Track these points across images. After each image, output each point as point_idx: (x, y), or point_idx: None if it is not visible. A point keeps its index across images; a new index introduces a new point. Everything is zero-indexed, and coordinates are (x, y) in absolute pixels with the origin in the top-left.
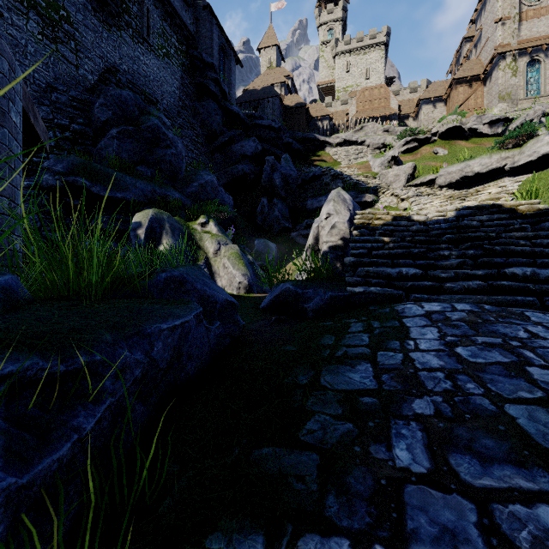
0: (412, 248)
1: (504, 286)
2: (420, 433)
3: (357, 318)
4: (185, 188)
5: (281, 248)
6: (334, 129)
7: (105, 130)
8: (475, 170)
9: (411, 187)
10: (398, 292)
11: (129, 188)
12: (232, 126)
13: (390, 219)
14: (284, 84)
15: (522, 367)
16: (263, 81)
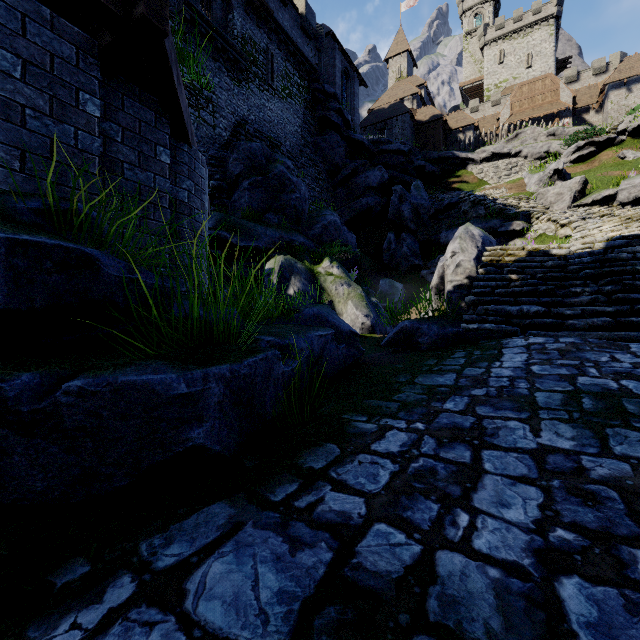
0: (541, 285)
1: (633, 322)
2: (467, 400)
3: (463, 349)
4: (309, 230)
5: (410, 288)
6: (479, 141)
7: (237, 183)
8: None
9: (578, 207)
10: (513, 328)
11: (260, 237)
12: (356, 156)
13: (524, 254)
14: (416, 96)
15: (575, 377)
16: (391, 97)
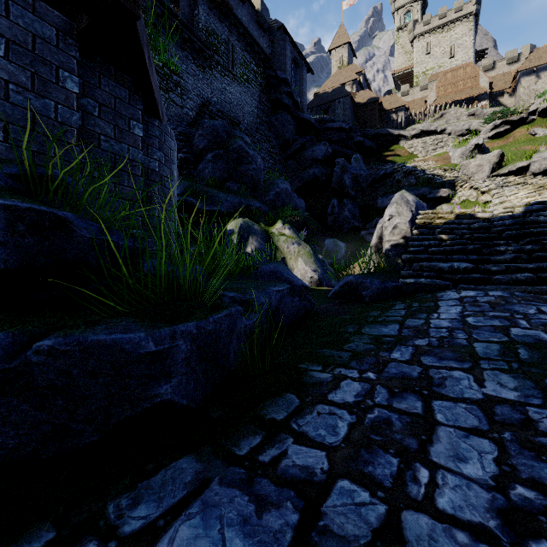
0: (469, 244)
1: None
2: (412, 350)
3: (402, 301)
4: (264, 197)
5: (351, 246)
6: (409, 120)
7: (202, 156)
8: None
9: (496, 177)
10: (446, 282)
11: (222, 202)
12: (304, 133)
13: (453, 217)
14: (355, 81)
15: (508, 328)
16: (334, 82)
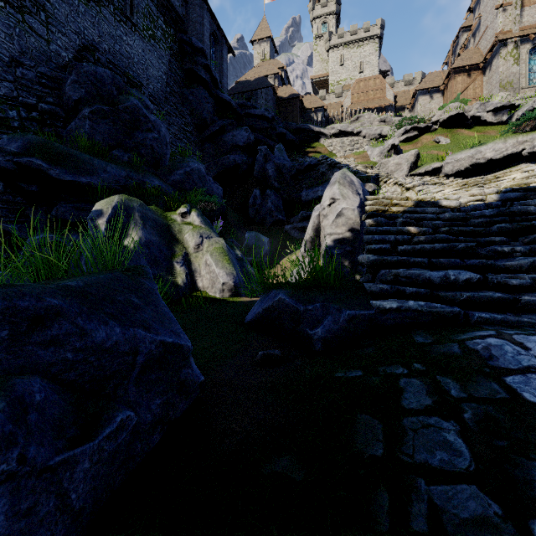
0: (451, 241)
1: None
2: None
3: (404, 365)
4: (169, 176)
5: (274, 242)
6: (328, 120)
7: (77, 111)
8: (488, 156)
9: (414, 176)
10: (453, 309)
11: (96, 172)
12: (224, 115)
13: (411, 205)
14: (277, 76)
15: None
16: (256, 73)
